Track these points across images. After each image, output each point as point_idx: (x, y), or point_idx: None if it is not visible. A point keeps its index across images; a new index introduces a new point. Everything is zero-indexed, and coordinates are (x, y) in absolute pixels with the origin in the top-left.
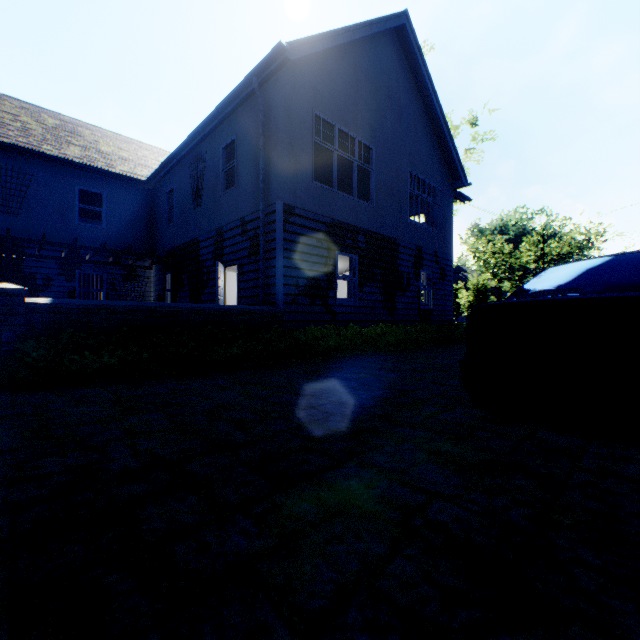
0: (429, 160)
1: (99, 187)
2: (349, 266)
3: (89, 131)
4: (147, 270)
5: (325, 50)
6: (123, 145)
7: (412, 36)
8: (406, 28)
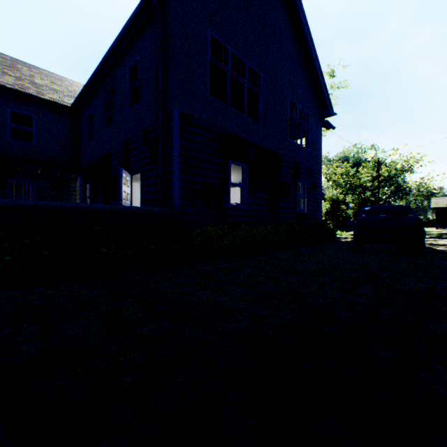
0: (304, 92)
1: (29, 110)
2: (239, 179)
3: (27, 68)
4: (73, 181)
5: None
6: (56, 81)
7: None
8: None
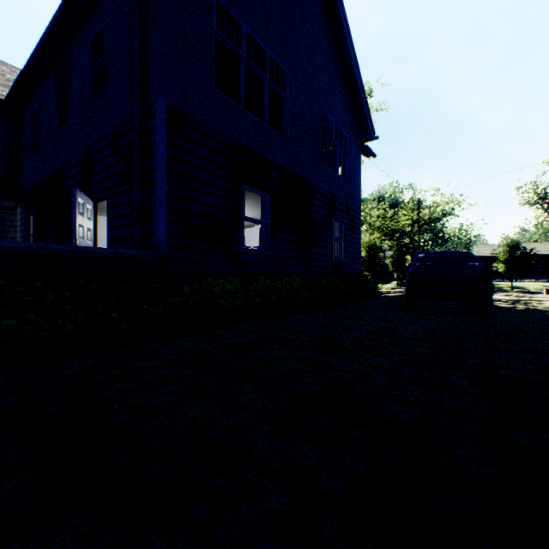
0: (341, 105)
1: None
2: (257, 216)
3: None
4: (10, 211)
5: None
6: None
7: None
8: None
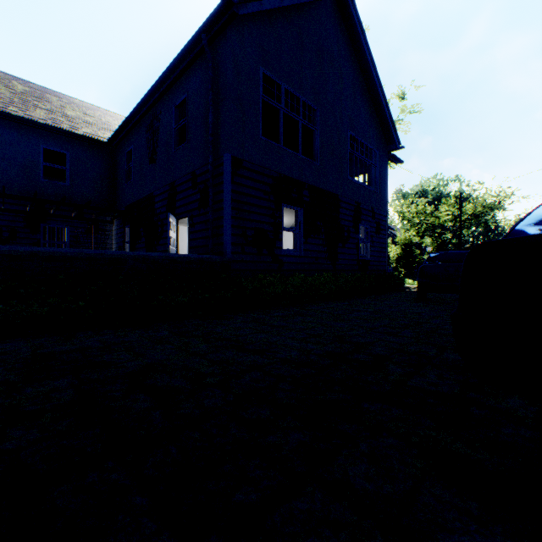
0: (367, 124)
1: (63, 147)
2: (293, 221)
3: (57, 98)
4: (109, 224)
5: (272, 9)
6: (88, 111)
7: (352, 7)
8: None
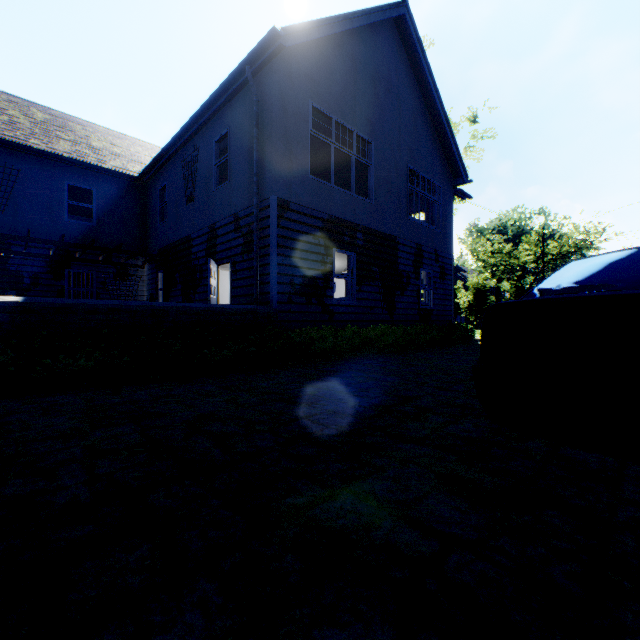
0: (429, 156)
1: (89, 183)
2: (347, 265)
3: (80, 126)
4: (139, 269)
5: (322, 38)
6: (115, 141)
7: (412, 27)
8: (406, 18)
